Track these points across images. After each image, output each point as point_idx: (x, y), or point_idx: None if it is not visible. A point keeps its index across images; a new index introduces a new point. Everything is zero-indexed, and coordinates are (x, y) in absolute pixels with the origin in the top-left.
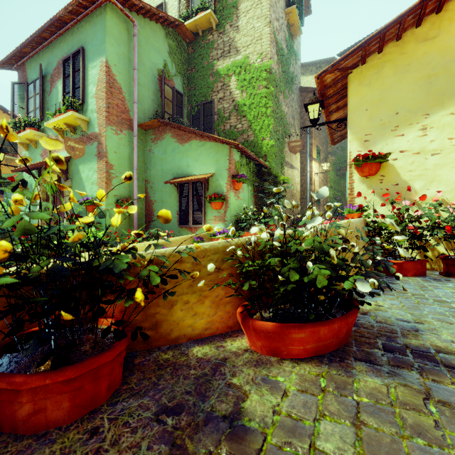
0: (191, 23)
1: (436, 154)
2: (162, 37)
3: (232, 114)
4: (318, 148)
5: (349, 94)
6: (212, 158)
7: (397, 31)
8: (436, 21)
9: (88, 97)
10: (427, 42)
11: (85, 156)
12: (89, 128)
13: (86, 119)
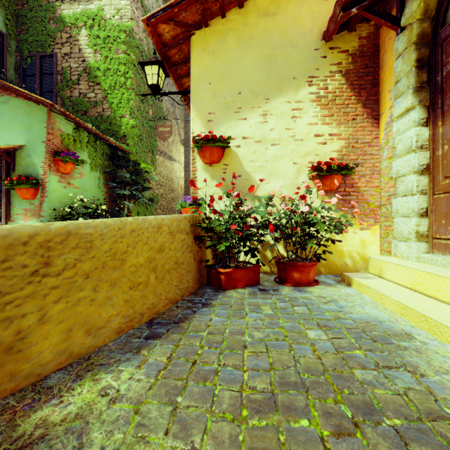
0: None
1: (276, 145)
2: None
3: (82, 77)
4: None
5: (192, 61)
6: (20, 122)
7: None
8: None
9: None
10: (268, 17)
11: None
12: None
13: None
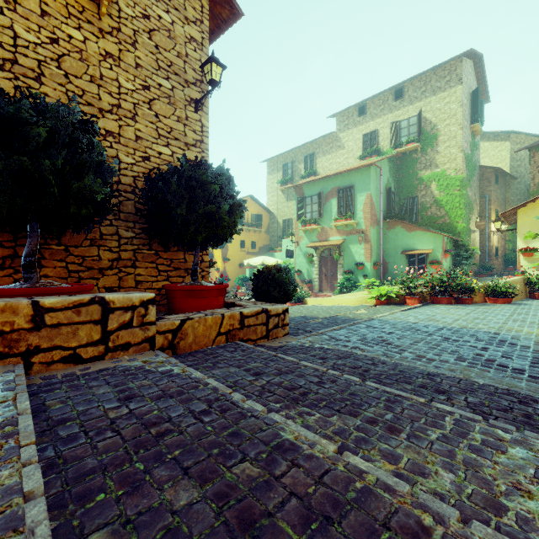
0: (403, 149)
1: None
2: (386, 164)
3: (433, 205)
4: (497, 211)
5: (517, 219)
6: (431, 241)
7: None
8: None
9: (357, 211)
10: None
11: (354, 240)
12: (358, 226)
13: (357, 222)
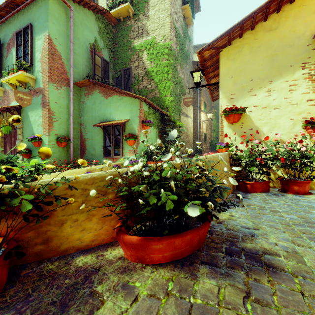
0: (115, 11)
1: (277, 108)
2: (93, 20)
3: (144, 77)
4: (205, 103)
5: (220, 66)
6: (127, 108)
7: (251, 23)
8: (276, 18)
9: (35, 61)
10: (271, 32)
11: (33, 104)
12: (36, 84)
13: (33, 77)
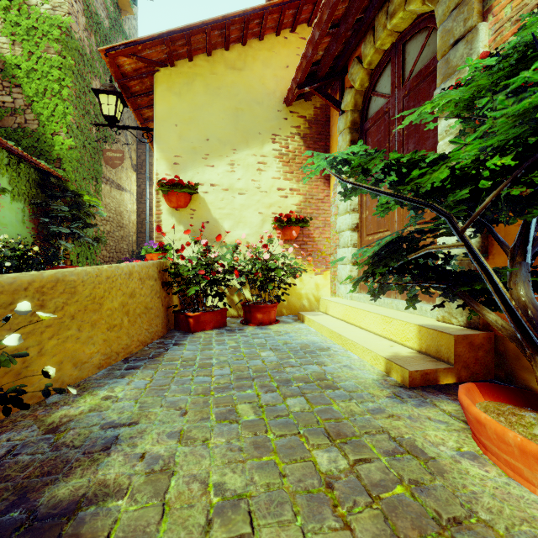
0: None
1: (243, 194)
2: None
3: None
4: None
5: (156, 98)
6: None
7: (206, 43)
8: (242, 53)
9: None
10: (235, 71)
11: None
12: None
13: None
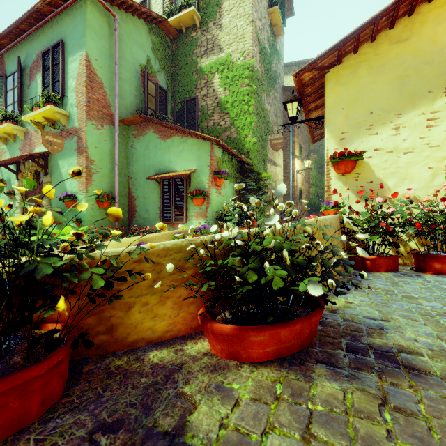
0: (175, 19)
1: (408, 153)
2: (145, 32)
3: (216, 111)
4: (301, 146)
5: (326, 93)
6: (194, 154)
7: (371, 32)
8: (408, 24)
9: (68, 91)
10: (400, 43)
11: (65, 150)
12: (69, 122)
13: (65, 113)
